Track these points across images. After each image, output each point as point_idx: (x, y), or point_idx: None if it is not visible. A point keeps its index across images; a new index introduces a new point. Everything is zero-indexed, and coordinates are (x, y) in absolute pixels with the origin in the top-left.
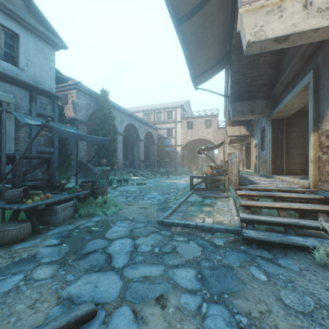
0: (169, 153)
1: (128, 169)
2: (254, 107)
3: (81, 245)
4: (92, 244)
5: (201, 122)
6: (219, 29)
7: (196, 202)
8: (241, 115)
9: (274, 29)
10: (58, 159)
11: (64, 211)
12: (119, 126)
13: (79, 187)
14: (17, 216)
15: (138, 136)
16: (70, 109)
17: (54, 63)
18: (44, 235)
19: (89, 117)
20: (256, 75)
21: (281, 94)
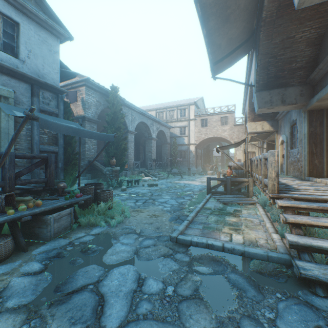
0: (182, 152)
1: (140, 169)
2: (286, 96)
3: (68, 275)
4: (82, 275)
5: (216, 119)
6: None
7: (216, 209)
8: (269, 107)
9: None
10: (63, 158)
11: (58, 221)
12: (130, 124)
13: (79, 191)
14: (0, 228)
15: (149, 135)
16: (79, 107)
17: (58, 55)
18: (28, 254)
19: (100, 116)
20: (289, 57)
21: (325, 77)
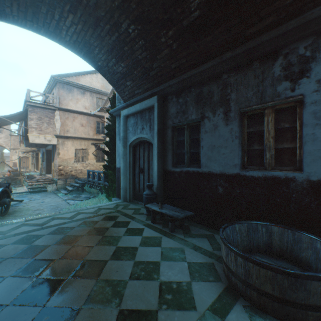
0: None
1: None
2: (38, 144)
3: None
4: None
5: None
6: (20, 117)
7: None
8: (31, 147)
9: (38, 141)
10: None
11: None
12: None
13: None
14: None
15: None
16: None
17: None
18: None
19: None
20: None
21: None
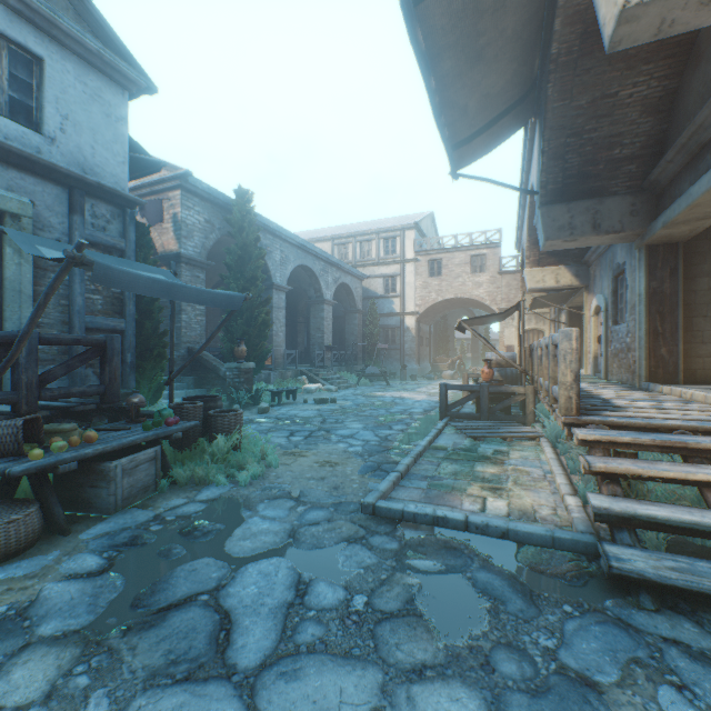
0: (388, 331)
1: (298, 368)
2: (602, 216)
3: (156, 577)
4: (186, 577)
5: (461, 260)
6: (519, 15)
7: (458, 450)
8: (567, 237)
9: None
10: (135, 344)
11: (130, 473)
12: (277, 270)
13: (172, 413)
14: (13, 487)
15: (318, 293)
16: (168, 233)
17: (125, 125)
18: (73, 540)
19: (213, 252)
20: (608, 135)
21: (679, 179)
